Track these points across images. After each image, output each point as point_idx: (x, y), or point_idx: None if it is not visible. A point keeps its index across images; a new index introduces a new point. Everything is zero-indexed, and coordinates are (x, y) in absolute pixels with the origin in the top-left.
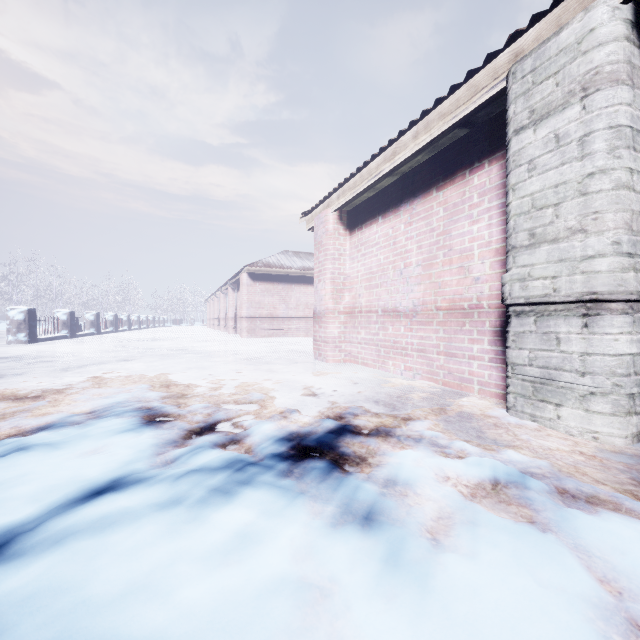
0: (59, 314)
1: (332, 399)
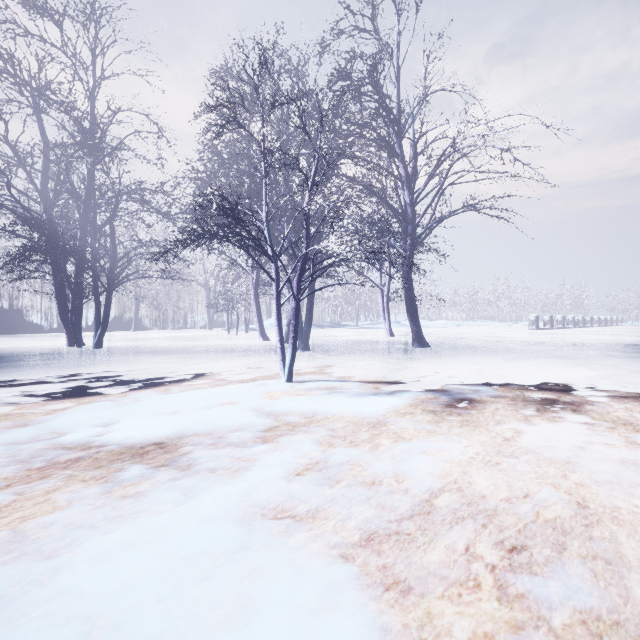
0: (545, 317)
1: None
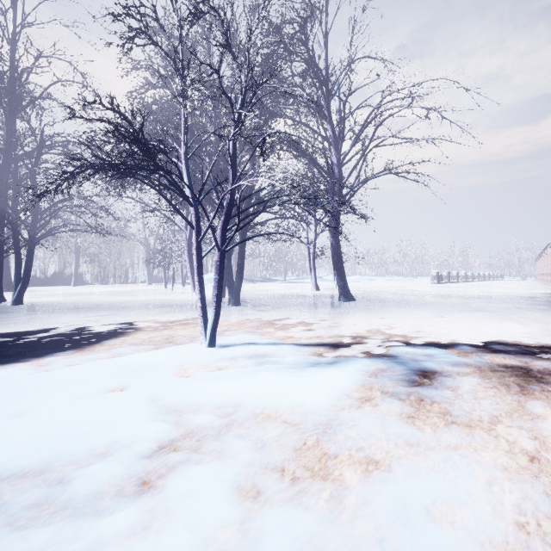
0: (443, 273)
1: (532, 292)
